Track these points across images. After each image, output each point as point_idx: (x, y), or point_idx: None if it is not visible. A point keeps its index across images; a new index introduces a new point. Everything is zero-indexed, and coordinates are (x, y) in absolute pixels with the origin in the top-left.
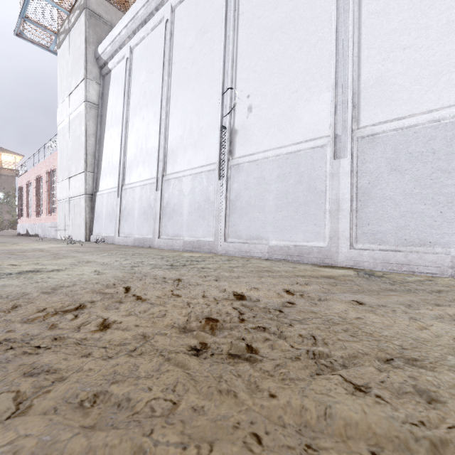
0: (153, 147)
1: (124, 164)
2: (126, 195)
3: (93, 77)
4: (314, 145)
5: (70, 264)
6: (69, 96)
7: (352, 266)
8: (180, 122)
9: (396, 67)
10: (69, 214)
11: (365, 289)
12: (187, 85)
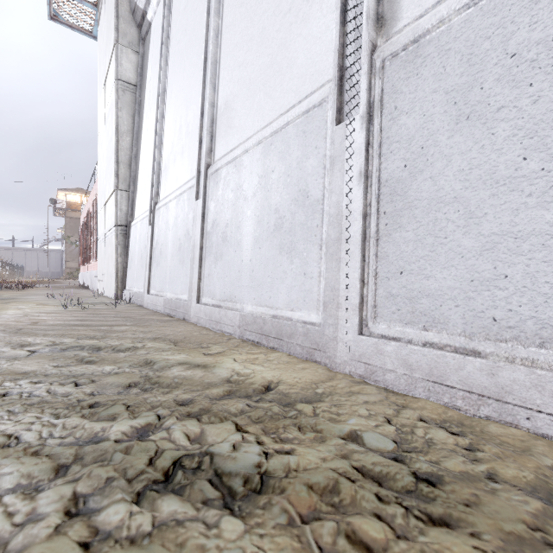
0: (195, 116)
1: (159, 166)
2: (159, 218)
3: (128, 42)
4: None
5: None
6: (104, 84)
7: None
8: (241, 32)
9: None
10: (104, 257)
11: None
12: None
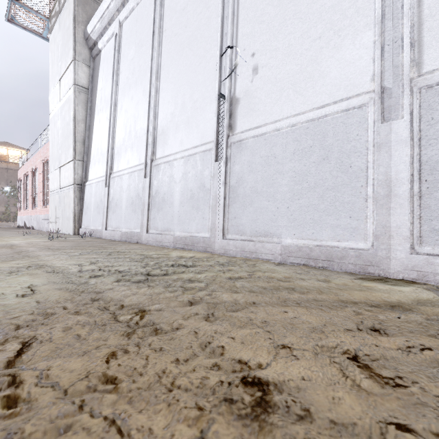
0: (142, 129)
1: (113, 150)
2: (114, 184)
3: (82, 59)
4: (348, 106)
5: (14, 270)
6: (59, 81)
7: (414, 279)
8: (172, 97)
9: None
10: (59, 206)
11: None
12: (179, 53)
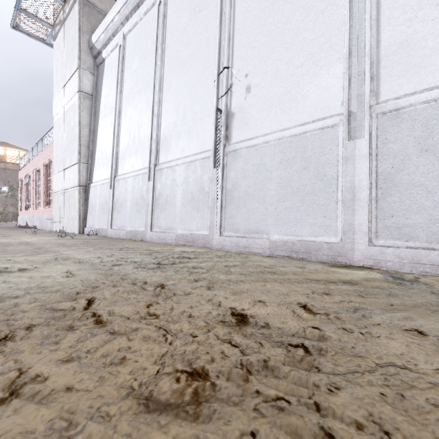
0: (145, 136)
1: (117, 154)
2: (119, 186)
3: (87, 67)
4: (323, 125)
5: (45, 261)
6: (64, 87)
7: (371, 266)
8: (174, 108)
9: (426, 28)
10: (64, 206)
11: (410, 304)
12: (180, 69)
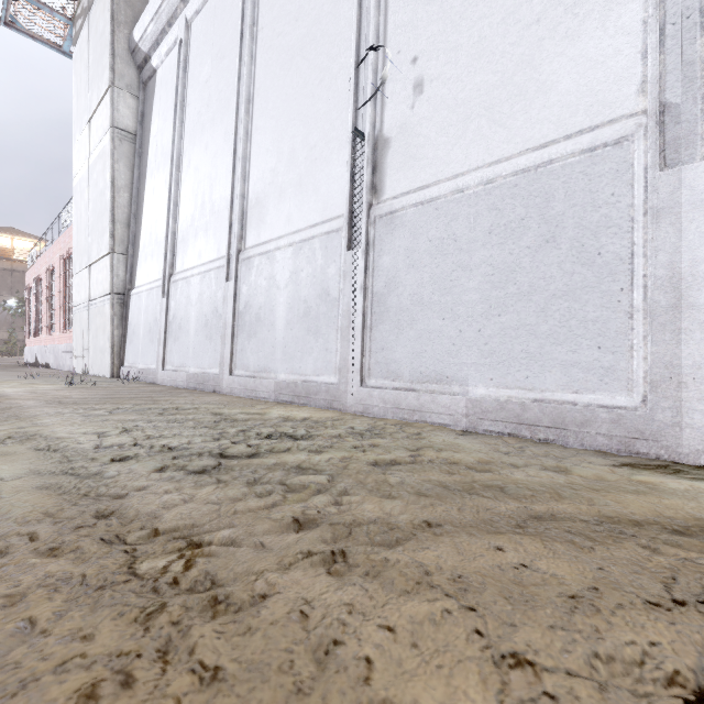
0: (222, 198)
1: (175, 236)
2: (177, 292)
3: (126, 85)
4: (594, 142)
5: None
6: (88, 123)
7: None
8: (272, 142)
9: None
10: (88, 329)
11: None
12: (285, 66)
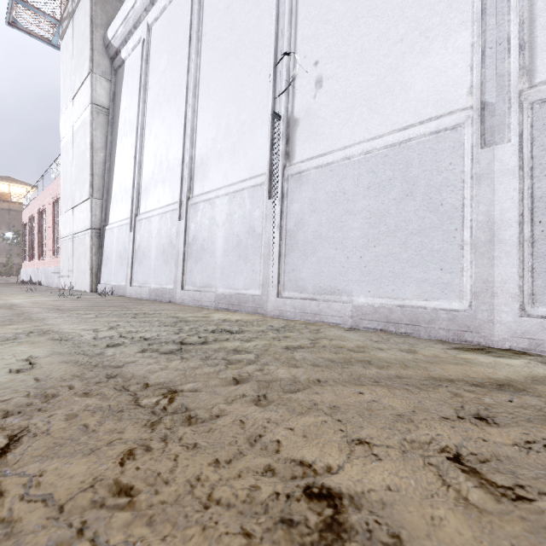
0: (175, 159)
1: (139, 186)
2: (141, 228)
3: (101, 72)
4: (438, 127)
5: (11, 337)
6: (73, 100)
7: (525, 349)
8: (213, 118)
9: None
10: (73, 255)
11: None
12: (222, 63)
